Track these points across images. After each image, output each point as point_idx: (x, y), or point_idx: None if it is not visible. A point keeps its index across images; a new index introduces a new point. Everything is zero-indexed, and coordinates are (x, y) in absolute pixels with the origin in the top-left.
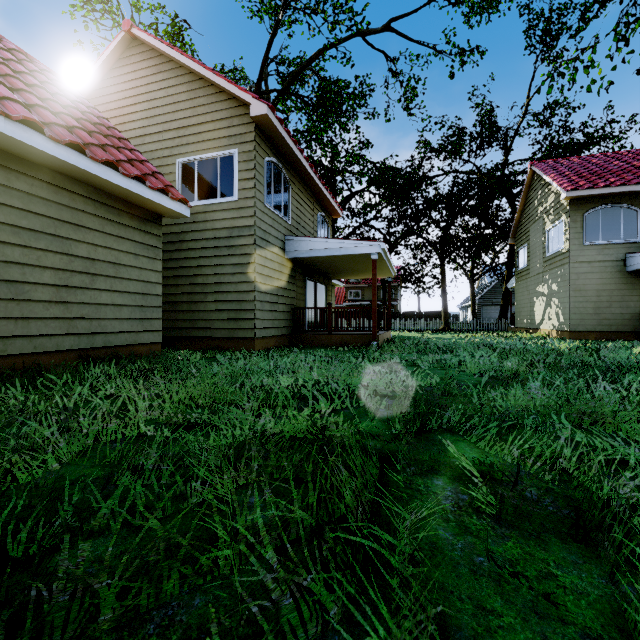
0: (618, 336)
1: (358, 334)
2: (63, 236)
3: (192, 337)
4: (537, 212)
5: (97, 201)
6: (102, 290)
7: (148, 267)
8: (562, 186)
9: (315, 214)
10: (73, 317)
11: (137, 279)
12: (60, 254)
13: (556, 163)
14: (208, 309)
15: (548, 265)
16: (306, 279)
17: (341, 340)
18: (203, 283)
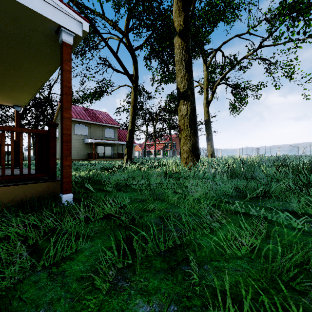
0: (83, 160)
1: None
2: None
3: None
4: None
5: None
6: None
7: None
8: None
9: None
10: None
11: None
12: None
13: None
14: None
15: None
16: None
17: None
18: None
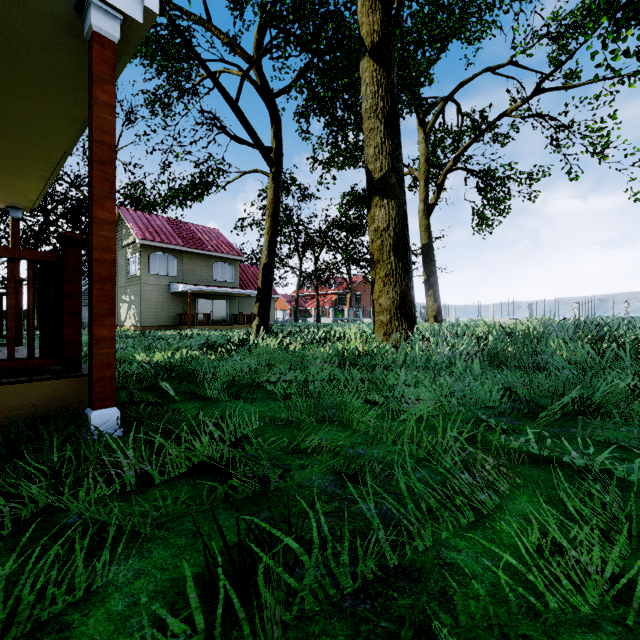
0: (166, 328)
1: None
2: None
3: None
4: (123, 243)
5: None
6: None
7: None
8: (137, 235)
9: None
10: None
11: None
12: None
13: (135, 214)
14: None
15: (130, 282)
16: None
17: None
18: None
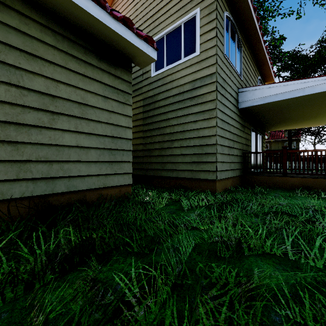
0: None
1: (324, 178)
2: (11, 64)
3: (162, 176)
4: None
5: (59, 33)
6: (65, 131)
7: (118, 111)
8: None
9: (256, 77)
10: (26, 159)
11: (106, 122)
12: (6, 85)
13: None
14: (174, 154)
15: None
16: (251, 129)
17: (300, 183)
18: (170, 132)
